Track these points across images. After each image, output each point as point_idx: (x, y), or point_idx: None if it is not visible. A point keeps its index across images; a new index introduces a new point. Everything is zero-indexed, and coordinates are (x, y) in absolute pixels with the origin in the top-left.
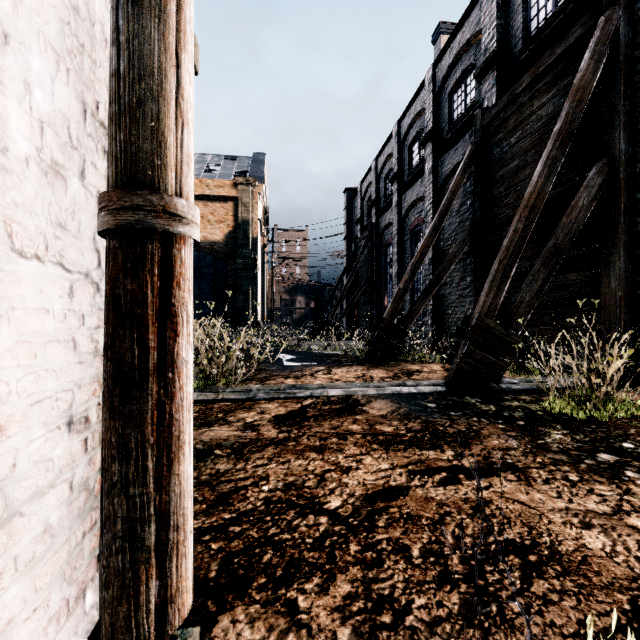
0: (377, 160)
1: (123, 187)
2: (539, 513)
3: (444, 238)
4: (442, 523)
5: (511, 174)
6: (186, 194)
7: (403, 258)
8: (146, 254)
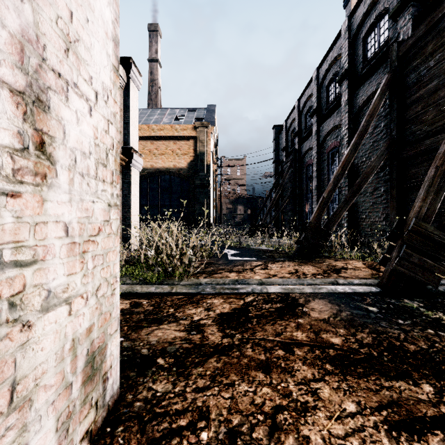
0: (299, 101)
1: None
2: None
3: (358, 156)
4: None
5: (429, 94)
6: None
7: (321, 174)
8: None
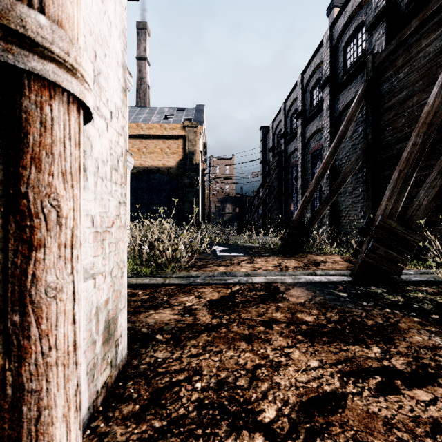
0: (285, 104)
1: None
2: None
3: (339, 158)
4: None
5: (400, 103)
6: (55, 18)
7: (305, 175)
8: None
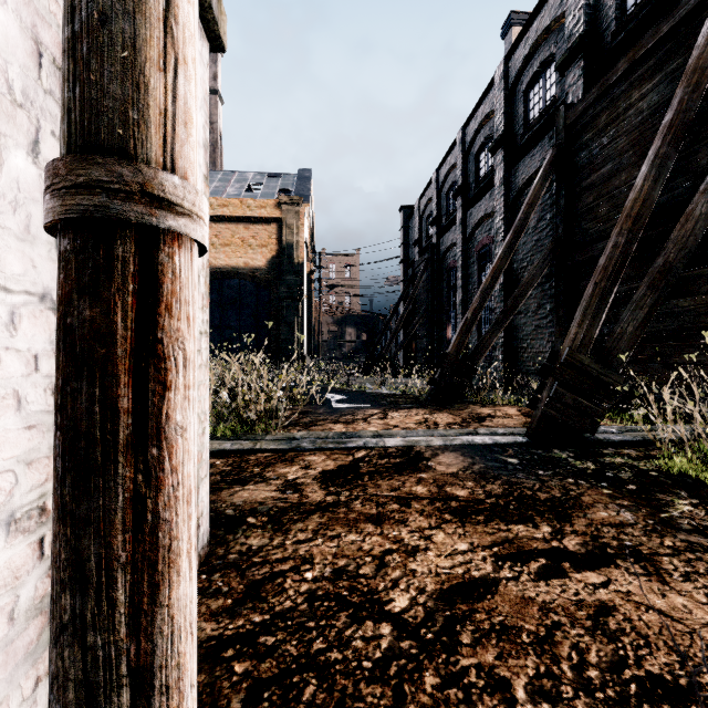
0: (438, 172)
1: (78, 154)
2: (688, 630)
3: (518, 259)
4: (551, 642)
5: (602, 181)
6: (182, 170)
7: (468, 283)
8: (114, 261)
